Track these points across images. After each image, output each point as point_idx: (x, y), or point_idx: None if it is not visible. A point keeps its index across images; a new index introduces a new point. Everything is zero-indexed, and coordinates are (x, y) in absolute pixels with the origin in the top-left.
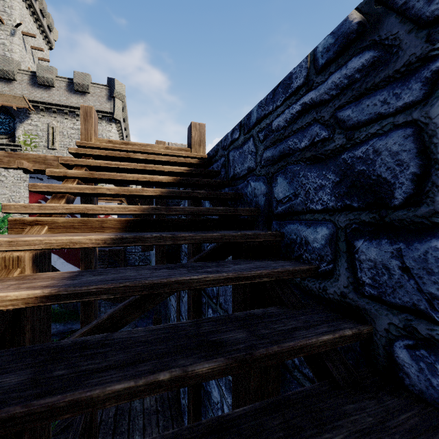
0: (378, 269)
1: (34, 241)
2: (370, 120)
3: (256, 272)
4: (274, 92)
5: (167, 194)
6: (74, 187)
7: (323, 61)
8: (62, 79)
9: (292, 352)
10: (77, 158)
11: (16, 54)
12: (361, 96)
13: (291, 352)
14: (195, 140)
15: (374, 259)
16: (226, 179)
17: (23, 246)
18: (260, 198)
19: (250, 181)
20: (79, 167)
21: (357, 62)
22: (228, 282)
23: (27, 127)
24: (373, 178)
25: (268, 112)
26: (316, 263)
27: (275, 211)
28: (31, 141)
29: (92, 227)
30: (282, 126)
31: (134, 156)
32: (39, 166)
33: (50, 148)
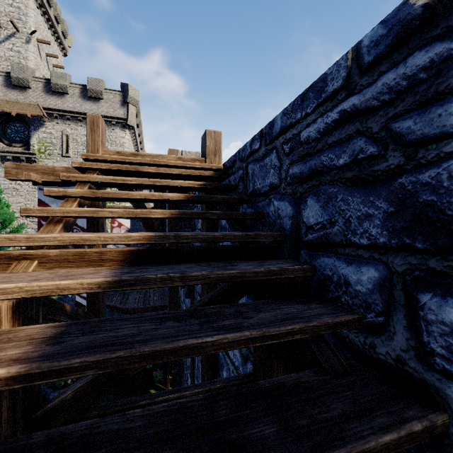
0: None
1: (12, 288)
2: (443, 134)
3: (287, 328)
4: (302, 97)
5: (178, 216)
6: (72, 210)
7: (370, 58)
8: (75, 85)
9: None
10: (82, 172)
11: (31, 62)
12: (428, 102)
13: None
14: (209, 150)
15: (451, 323)
16: (244, 194)
17: None
18: (286, 221)
19: (273, 199)
20: (82, 184)
21: (421, 58)
22: (250, 343)
23: (42, 135)
24: (448, 213)
25: (295, 120)
26: (360, 311)
27: (304, 238)
28: (45, 149)
29: (89, 260)
30: (313, 138)
31: (143, 170)
32: (48, 177)
33: (64, 156)
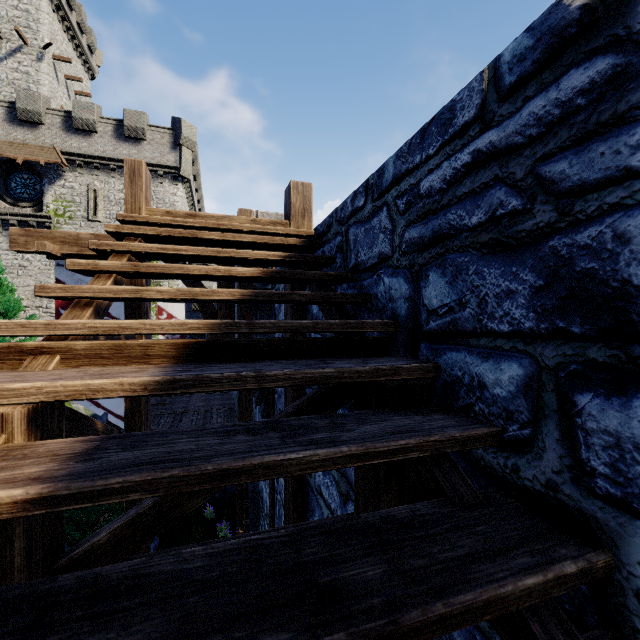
0: (625, 451)
1: (28, 389)
2: (606, 180)
3: (398, 443)
4: (422, 133)
5: (252, 298)
6: (106, 289)
7: (512, 78)
8: (107, 120)
9: (470, 613)
10: (119, 240)
11: (44, 87)
12: (587, 137)
13: (469, 613)
14: (296, 209)
15: (616, 432)
16: (343, 270)
17: (10, 398)
18: (400, 304)
19: (383, 275)
20: (119, 255)
21: (579, 77)
22: (349, 462)
23: (59, 191)
24: (613, 285)
25: (413, 165)
26: (499, 423)
27: (425, 327)
28: (64, 210)
29: (130, 355)
30: (437, 189)
31: (202, 236)
32: (69, 248)
33: (91, 220)
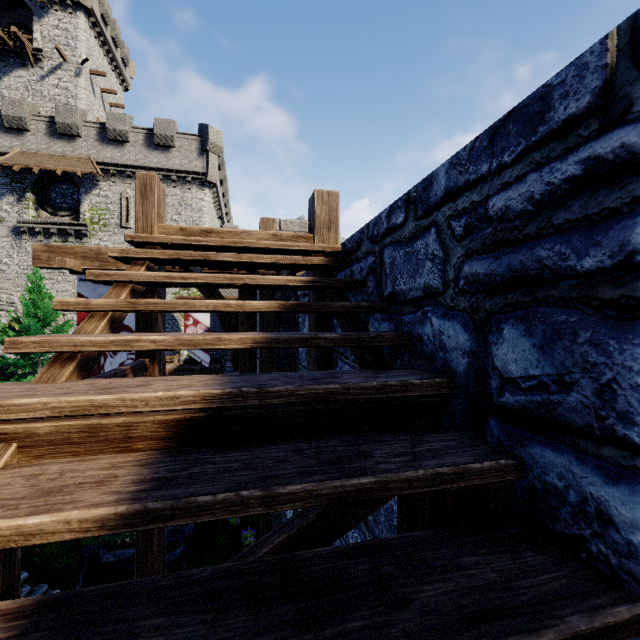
0: None
1: None
2: None
3: None
4: (492, 133)
5: (266, 345)
6: (89, 342)
7: None
8: (138, 130)
9: None
10: (127, 263)
11: (81, 101)
12: None
13: None
14: (320, 221)
15: None
16: (376, 297)
17: None
18: (456, 357)
19: (430, 314)
20: (121, 285)
21: None
22: None
23: (95, 200)
24: None
25: (476, 176)
26: None
27: (496, 399)
28: (99, 218)
29: (107, 439)
30: (517, 211)
31: (216, 258)
32: (90, 264)
33: (123, 227)
